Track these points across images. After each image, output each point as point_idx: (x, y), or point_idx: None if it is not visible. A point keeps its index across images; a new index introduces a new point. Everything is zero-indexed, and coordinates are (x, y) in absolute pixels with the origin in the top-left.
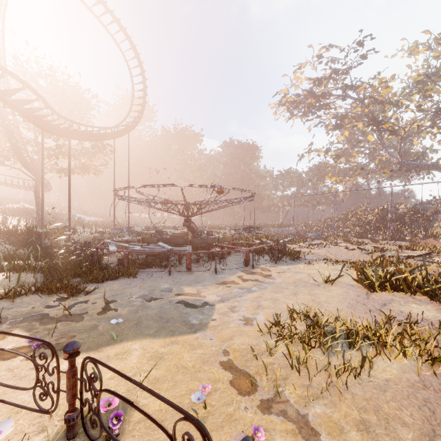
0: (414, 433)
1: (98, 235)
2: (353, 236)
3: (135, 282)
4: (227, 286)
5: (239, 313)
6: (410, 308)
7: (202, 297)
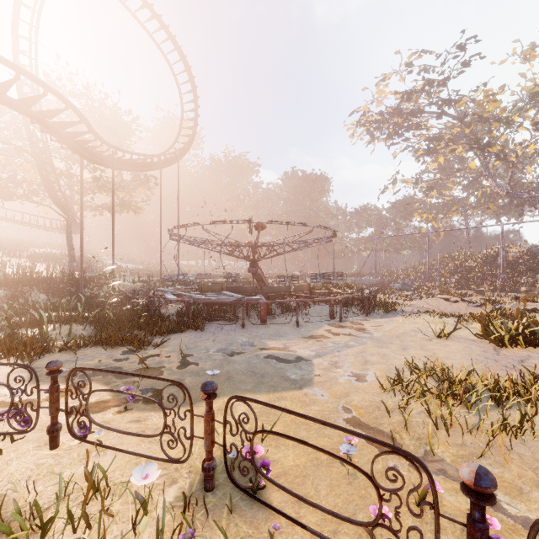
0: None
1: (143, 284)
2: (450, 286)
3: (205, 335)
4: (317, 340)
5: (344, 368)
6: None
7: (292, 351)
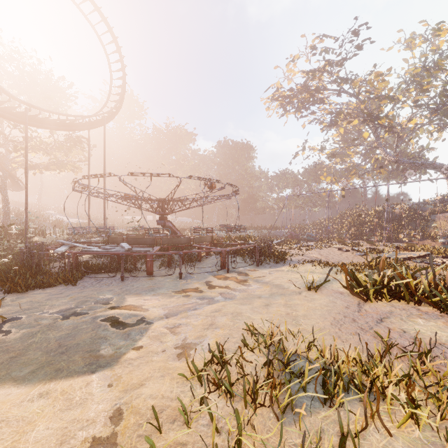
0: None
1: (70, 236)
2: (348, 237)
3: (71, 290)
4: (185, 295)
5: (180, 335)
6: (415, 325)
7: (143, 310)
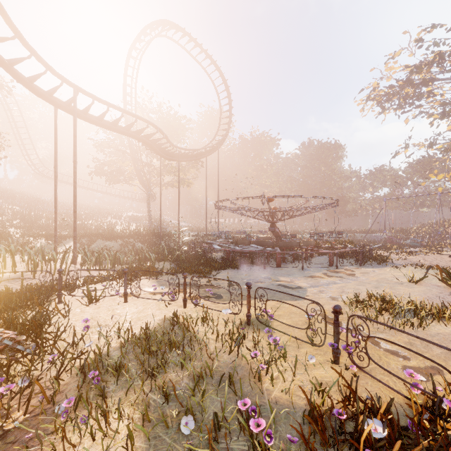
0: (444, 351)
1: (195, 238)
2: None
3: (240, 272)
4: (314, 279)
5: (326, 294)
6: None
7: (295, 284)
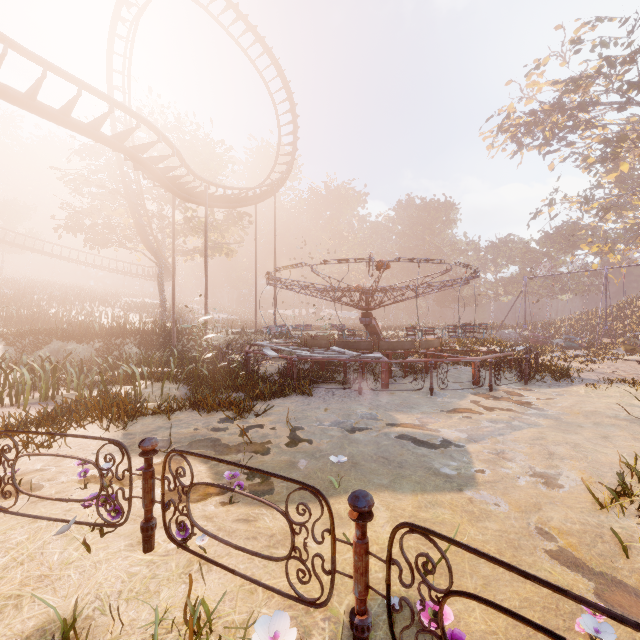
0: None
1: (236, 337)
2: None
3: (314, 401)
4: (464, 416)
5: (519, 463)
6: None
7: (433, 431)
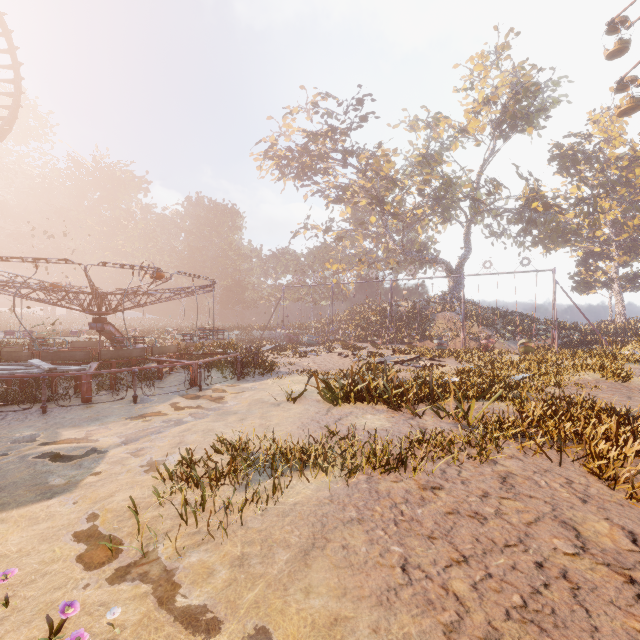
0: (293, 552)
1: None
2: (354, 339)
3: None
4: (144, 420)
5: (145, 457)
6: (363, 419)
7: (91, 442)
